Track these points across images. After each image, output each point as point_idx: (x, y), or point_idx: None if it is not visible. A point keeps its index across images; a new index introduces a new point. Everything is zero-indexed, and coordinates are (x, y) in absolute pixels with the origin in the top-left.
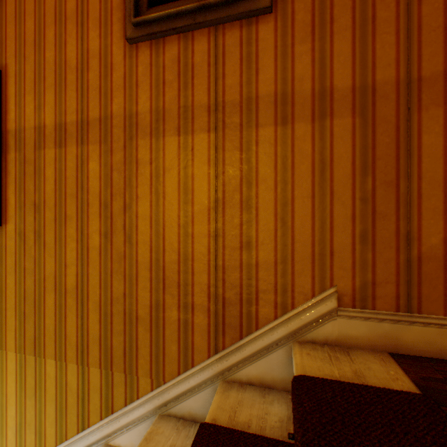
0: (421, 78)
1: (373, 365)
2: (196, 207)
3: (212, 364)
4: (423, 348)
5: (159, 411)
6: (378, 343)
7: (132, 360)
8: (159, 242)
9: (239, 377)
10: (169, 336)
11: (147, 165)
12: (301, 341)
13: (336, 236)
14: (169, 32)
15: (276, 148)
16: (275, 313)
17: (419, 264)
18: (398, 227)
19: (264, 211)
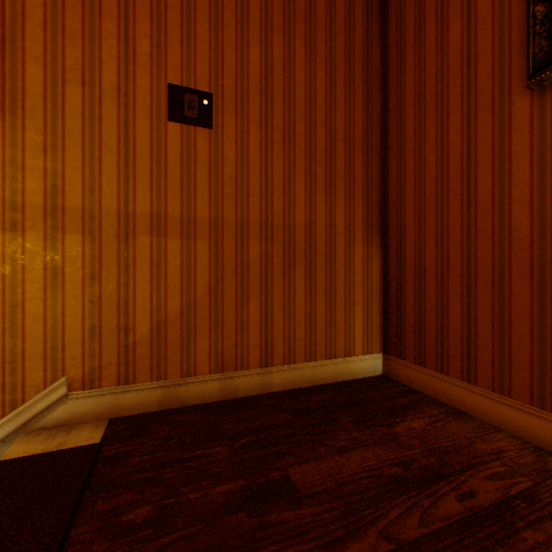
0: (137, 213)
1: (84, 433)
2: None
3: None
4: (137, 408)
5: None
6: (104, 413)
7: None
8: None
9: None
10: None
11: None
12: (32, 431)
13: (69, 332)
14: None
15: (6, 252)
16: (4, 411)
17: (135, 348)
18: (120, 321)
19: None
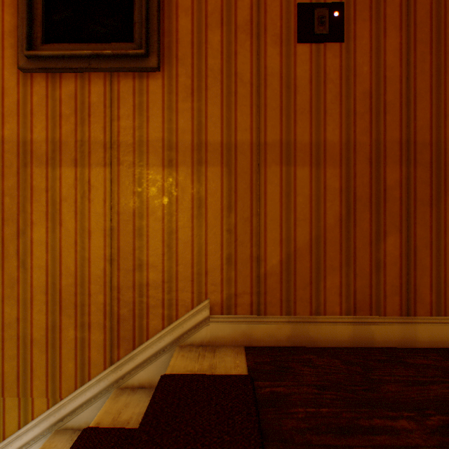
0: (267, 143)
1: (227, 358)
2: (93, 233)
3: (108, 375)
4: (267, 340)
5: (56, 427)
6: (239, 340)
7: (27, 382)
8: (56, 267)
9: (132, 383)
10: (66, 354)
11: (43, 193)
12: (183, 345)
13: (210, 259)
14: (65, 70)
15: (164, 186)
16: (163, 324)
17: (265, 279)
18: (252, 252)
19: (154, 238)
